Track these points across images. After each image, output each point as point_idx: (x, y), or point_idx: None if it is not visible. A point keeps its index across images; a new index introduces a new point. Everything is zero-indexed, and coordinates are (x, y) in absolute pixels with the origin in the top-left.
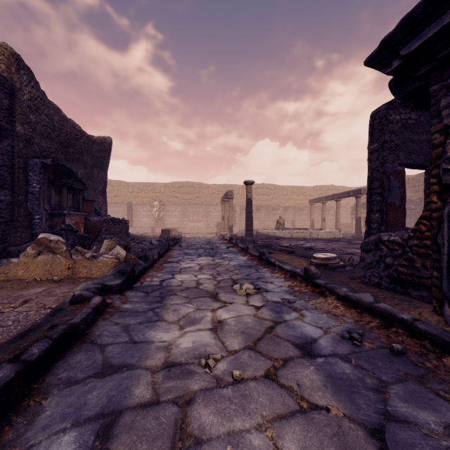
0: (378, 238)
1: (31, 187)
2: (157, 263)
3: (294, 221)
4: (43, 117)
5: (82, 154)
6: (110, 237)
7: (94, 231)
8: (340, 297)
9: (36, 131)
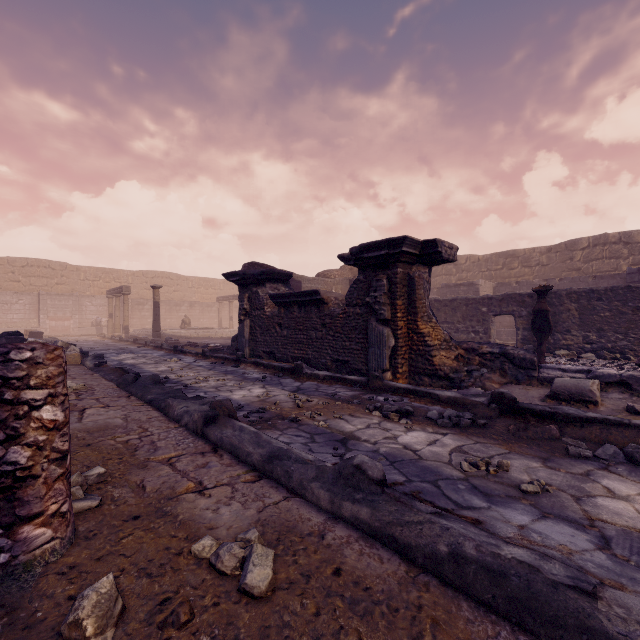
0: (237, 335)
1: None
2: None
3: (201, 318)
4: None
5: None
6: None
7: None
8: (215, 357)
9: None
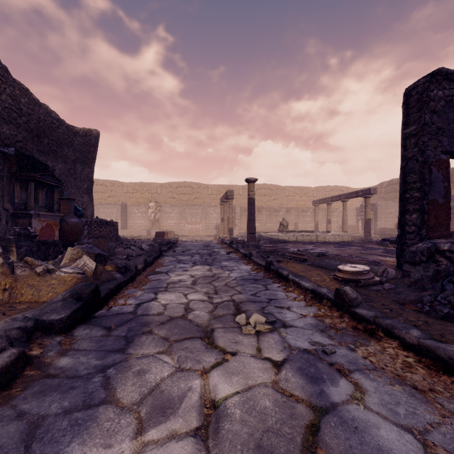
0: (433, 246)
1: None
2: (142, 274)
3: (297, 223)
4: (5, 98)
5: (61, 146)
6: (89, 242)
7: (73, 235)
8: (409, 346)
9: None
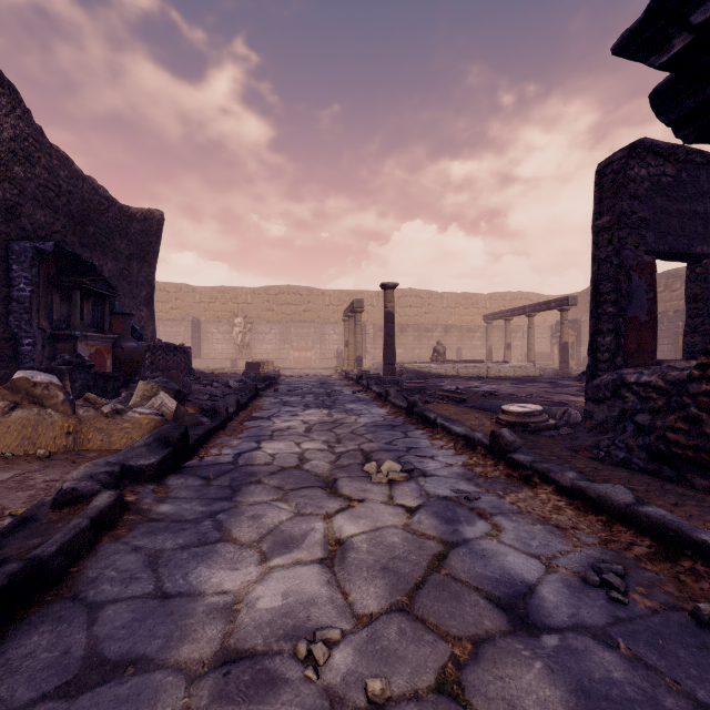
0: (618, 377)
1: (15, 290)
2: (235, 420)
3: (460, 348)
4: (40, 171)
5: (111, 236)
6: (156, 375)
7: (130, 366)
8: (563, 490)
9: (25, 195)
